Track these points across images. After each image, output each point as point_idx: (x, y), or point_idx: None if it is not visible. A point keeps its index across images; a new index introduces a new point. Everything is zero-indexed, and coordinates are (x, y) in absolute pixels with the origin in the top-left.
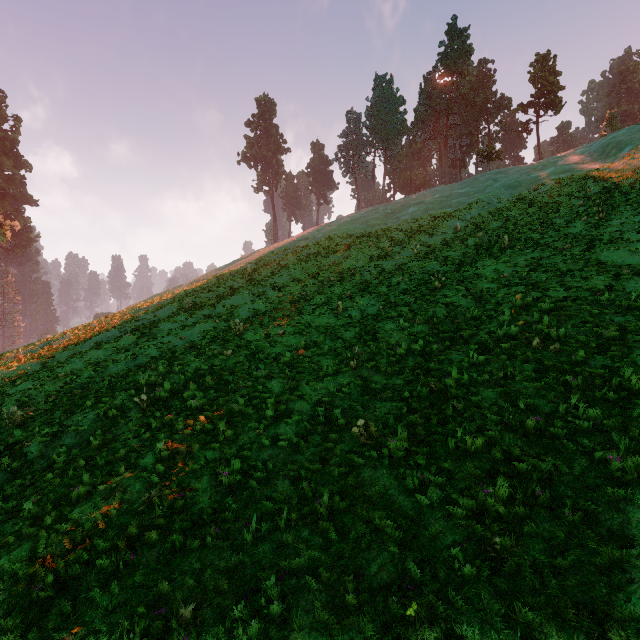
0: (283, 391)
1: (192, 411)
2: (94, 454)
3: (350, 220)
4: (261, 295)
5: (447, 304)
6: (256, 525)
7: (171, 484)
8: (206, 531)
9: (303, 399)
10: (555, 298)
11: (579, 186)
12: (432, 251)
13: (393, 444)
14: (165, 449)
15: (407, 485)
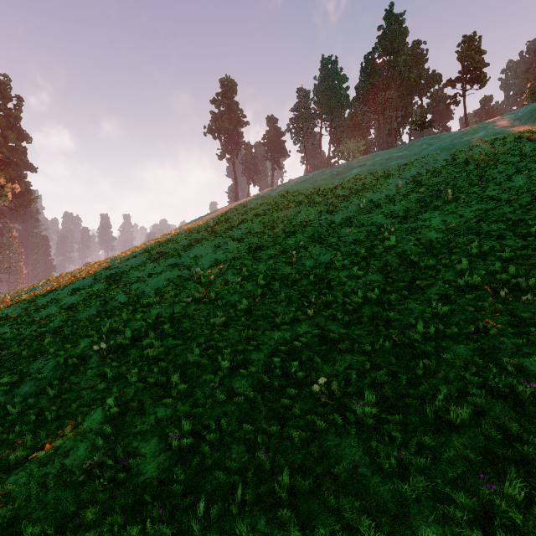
0: (239, 340)
1: (149, 360)
2: (48, 405)
3: (301, 181)
4: (222, 246)
5: (399, 253)
6: (205, 505)
7: (117, 447)
8: (149, 510)
9: (259, 350)
10: (513, 247)
11: (513, 145)
12: (378, 205)
13: (360, 408)
14: (115, 404)
15: (382, 464)
